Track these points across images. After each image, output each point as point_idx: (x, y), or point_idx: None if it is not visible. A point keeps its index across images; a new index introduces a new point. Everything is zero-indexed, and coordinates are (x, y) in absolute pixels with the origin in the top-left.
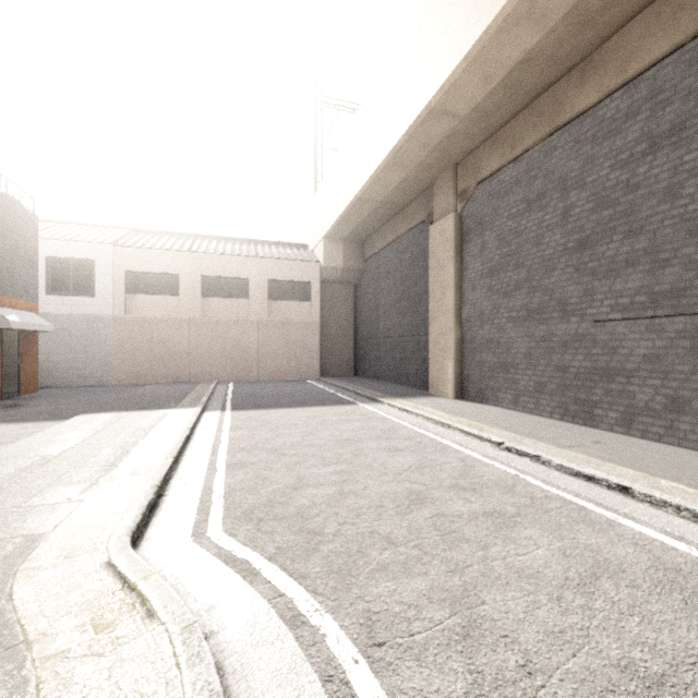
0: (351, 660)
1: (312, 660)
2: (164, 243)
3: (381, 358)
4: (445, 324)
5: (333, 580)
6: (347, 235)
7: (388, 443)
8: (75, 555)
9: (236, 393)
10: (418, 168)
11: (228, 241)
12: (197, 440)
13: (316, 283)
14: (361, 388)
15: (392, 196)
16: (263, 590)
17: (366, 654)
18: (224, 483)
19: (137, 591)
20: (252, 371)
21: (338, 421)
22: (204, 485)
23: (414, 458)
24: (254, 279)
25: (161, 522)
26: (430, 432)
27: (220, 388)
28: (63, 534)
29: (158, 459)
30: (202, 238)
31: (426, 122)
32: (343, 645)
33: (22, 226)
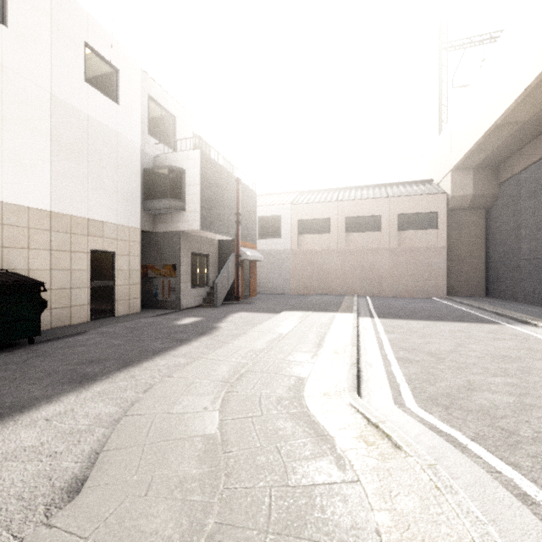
0: None
1: None
2: (319, 198)
3: (522, 280)
4: None
5: None
6: (478, 162)
7: None
8: (329, 395)
9: (375, 305)
10: None
11: (363, 188)
12: (363, 336)
13: (443, 211)
14: (500, 309)
15: None
16: (477, 462)
17: None
18: (400, 371)
19: (381, 429)
20: (384, 288)
21: (486, 338)
22: (385, 370)
23: None
24: (385, 215)
25: (368, 389)
26: None
27: (361, 300)
28: (315, 381)
29: (346, 346)
30: (344, 189)
31: None
32: None
33: (250, 201)
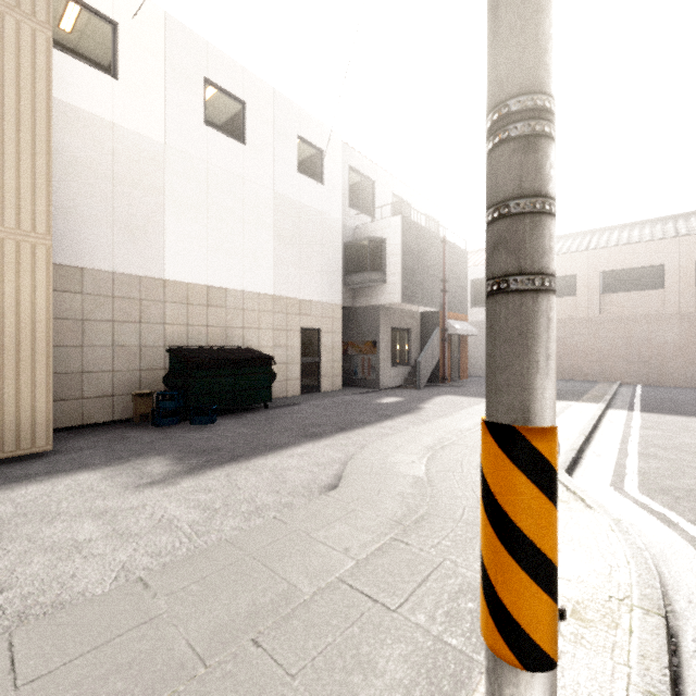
0: None
1: None
2: (559, 248)
3: None
4: None
5: None
6: None
7: None
8: None
9: (645, 396)
10: None
11: (633, 227)
12: (604, 429)
13: None
14: None
15: None
16: (680, 534)
17: None
18: (636, 465)
19: (577, 495)
20: (669, 374)
21: None
22: (616, 461)
23: None
24: (672, 264)
25: (583, 472)
26: None
27: (624, 390)
28: None
29: (571, 435)
30: (600, 231)
31: None
32: None
33: (460, 262)
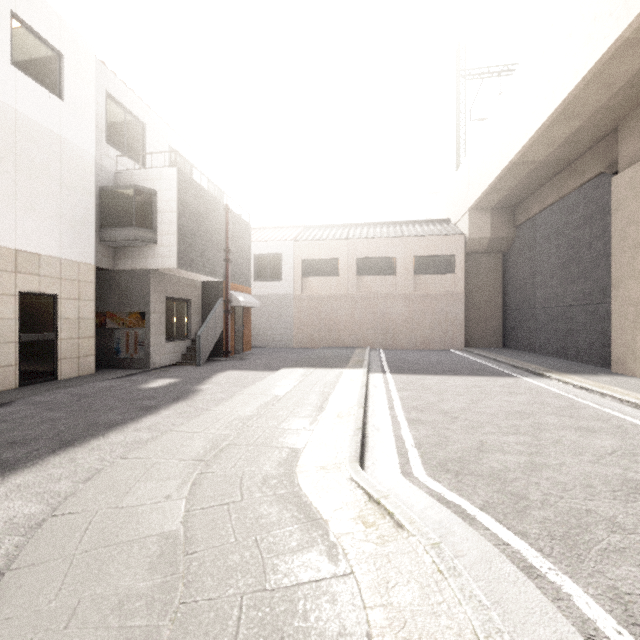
0: (612, 629)
1: (563, 613)
2: (327, 235)
3: (538, 329)
4: (638, 290)
5: (558, 546)
6: (495, 203)
7: (573, 421)
8: (326, 468)
9: (388, 358)
10: (596, 114)
11: (376, 226)
12: (373, 395)
13: (461, 255)
14: (516, 361)
15: (556, 153)
16: (485, 535)
17: (630, 631)
18: (410, 435)
19: (382, 505)
20: (398, 340)
21: (501, 392)
22: (394, 434)
23: (617, 442)
24: (400, 257)
25: (373, 458)
26: (628, 416)
27: (373, 354)
28: (312, 452)
29: (351, 408)
30: (355, 226)
31: (615, 58)
32: (595, 611)
33: (244, 235)
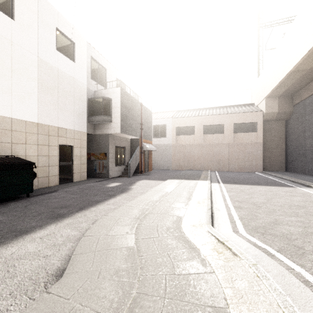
0: None
1: None
2: (188, 114)
3: (307, 161)
4: None
5: None
6: (281, 93)
7: None
8: (195, 226)
9: (220, 176)
10: None
11: (213, 109)
12: (214, 194)
13: (260, 122)
14: (294, 178)
15: None
16: (280, 263)
17: None
18: (236, 214)
19: (225, 245)
20: (225, 166)
21: (286, 195)
22: (227, 213)
23: None
24: (226, 124)
25: (217, 223)
26: None
27: (212, 173)
28: (187, 218)
29: (204, 199)
30: (202, 109)
31: None
32: None
33: (148, 116)
